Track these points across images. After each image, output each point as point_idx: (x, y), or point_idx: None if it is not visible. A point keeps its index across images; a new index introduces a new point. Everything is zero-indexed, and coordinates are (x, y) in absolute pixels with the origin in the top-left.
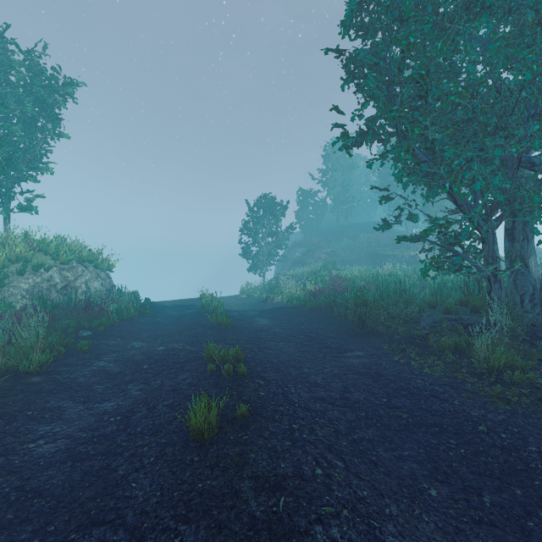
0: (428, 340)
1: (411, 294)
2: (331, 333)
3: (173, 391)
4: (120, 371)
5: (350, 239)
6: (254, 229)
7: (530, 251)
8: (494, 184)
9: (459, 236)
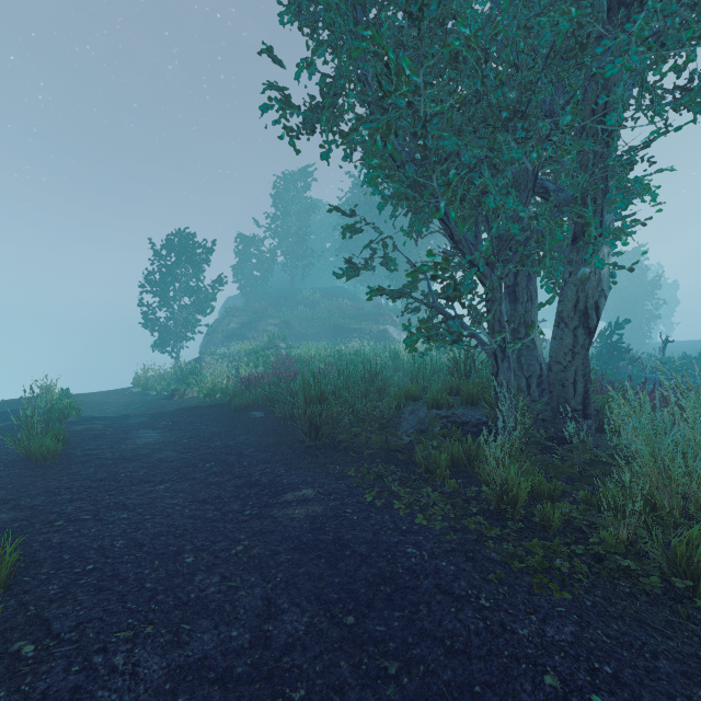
0: (415, 454)
1: (384, 379)
2: (265, 452)
3: None
4: None
5: (307, 307)
6: (160, 282)
7: (534, 316)
8: (509, 206)
9: (460, 287)
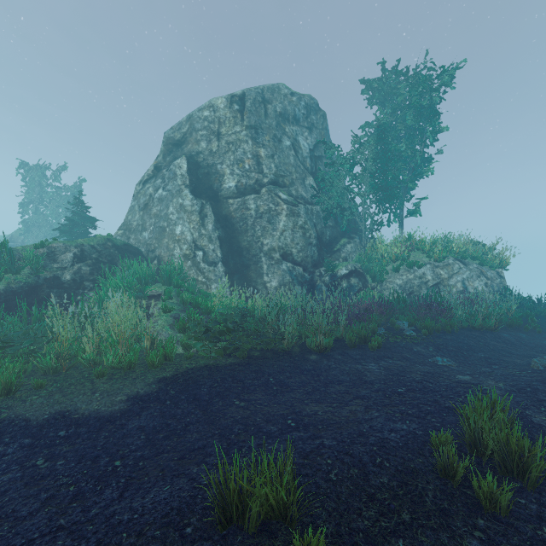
0: None
1: None
2: None
3: (359, 435)
4: (373, 381)
5: None
6: None
7: None
8: None
9: None
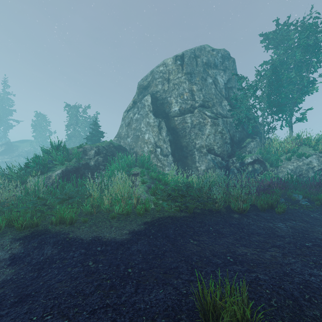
0: None
1: None
2: None
3: (284, 274)
4: (283, 235)
5: None
6: None
7: None
8: None
9: None
